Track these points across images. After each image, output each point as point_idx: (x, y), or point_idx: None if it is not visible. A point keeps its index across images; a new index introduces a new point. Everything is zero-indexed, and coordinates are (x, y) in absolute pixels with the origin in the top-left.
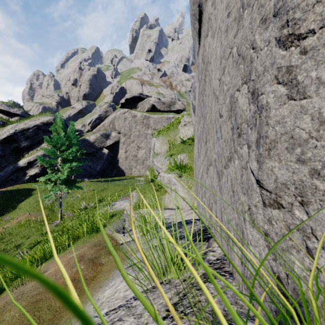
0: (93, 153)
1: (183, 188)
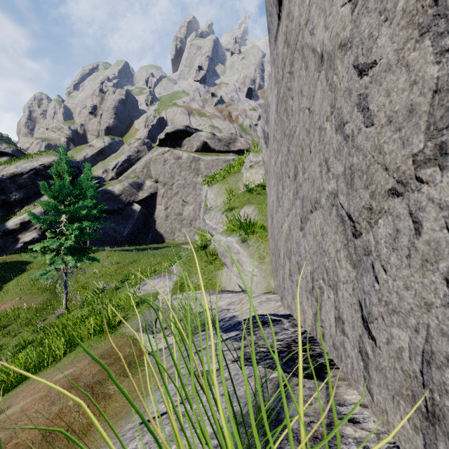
0: (118, 210)
1: (251, 258)
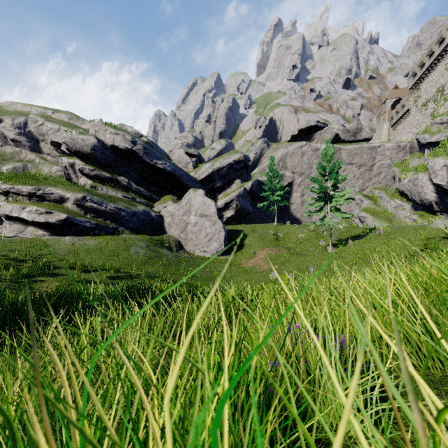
0: (265, 197)
1: None
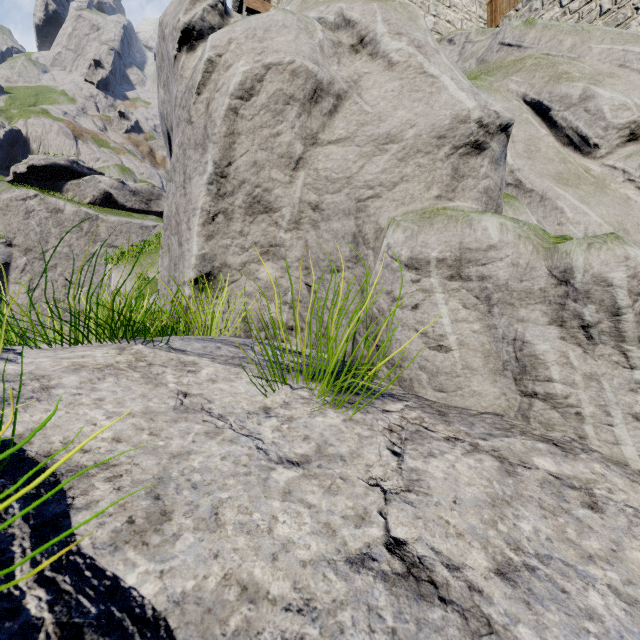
0: None
1: None
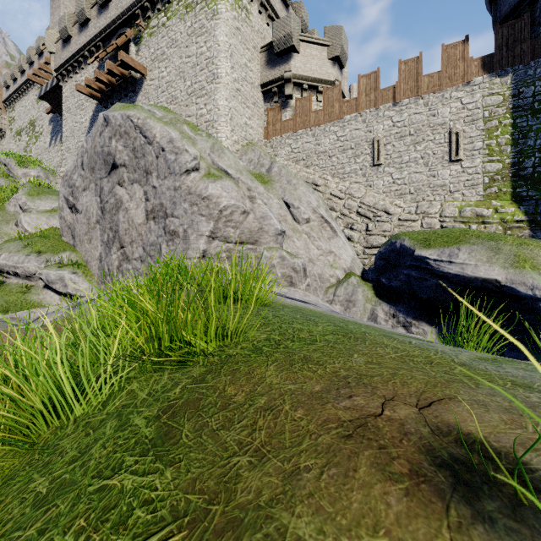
0: None
1: (83, 281)
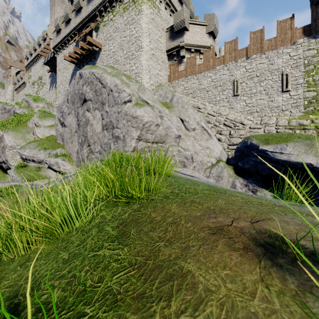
0: None
1: (68, 164)
